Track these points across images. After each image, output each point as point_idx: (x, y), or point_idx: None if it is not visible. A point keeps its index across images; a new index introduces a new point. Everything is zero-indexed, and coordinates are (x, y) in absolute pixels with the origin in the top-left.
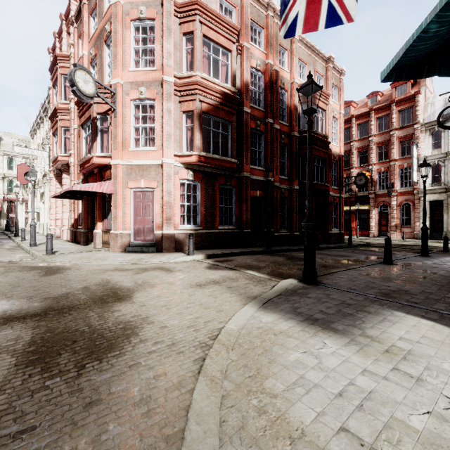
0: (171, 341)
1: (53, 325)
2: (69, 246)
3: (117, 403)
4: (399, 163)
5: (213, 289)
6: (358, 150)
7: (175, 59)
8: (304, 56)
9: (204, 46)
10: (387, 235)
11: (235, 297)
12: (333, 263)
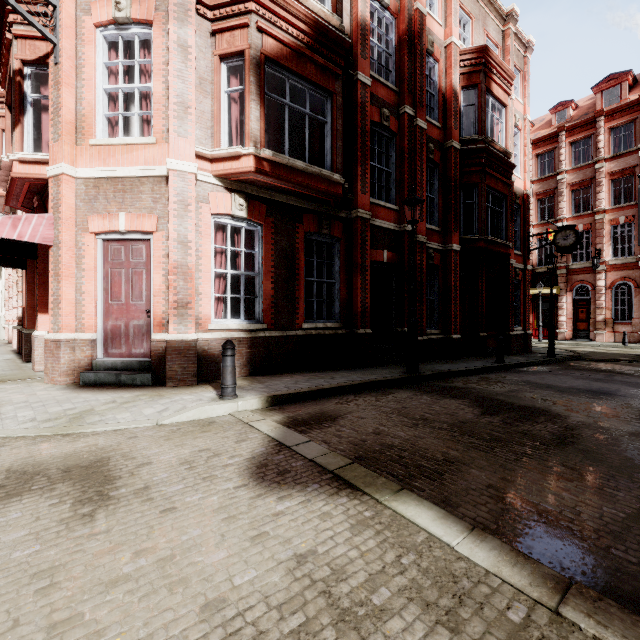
0: None
1: None
2: None
3: None
4: (611, 216)
5: None
6: (537, 196)
7: None
8: (468, 2)
9: None
10: (589, 337)
11: None
12: (629, 429)
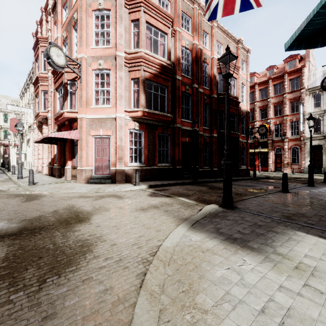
0: (119, 257)
1: (25, 243)
2: (47, 178)
3: (68, 317)
4: (290, 118)
5: (153, 212)
6: (259, 108)
7: (125, 39)
8: (221, 39)
9: (147, 30)
10: (281, 170)
11: (170, 218)
12: (244, 191)
